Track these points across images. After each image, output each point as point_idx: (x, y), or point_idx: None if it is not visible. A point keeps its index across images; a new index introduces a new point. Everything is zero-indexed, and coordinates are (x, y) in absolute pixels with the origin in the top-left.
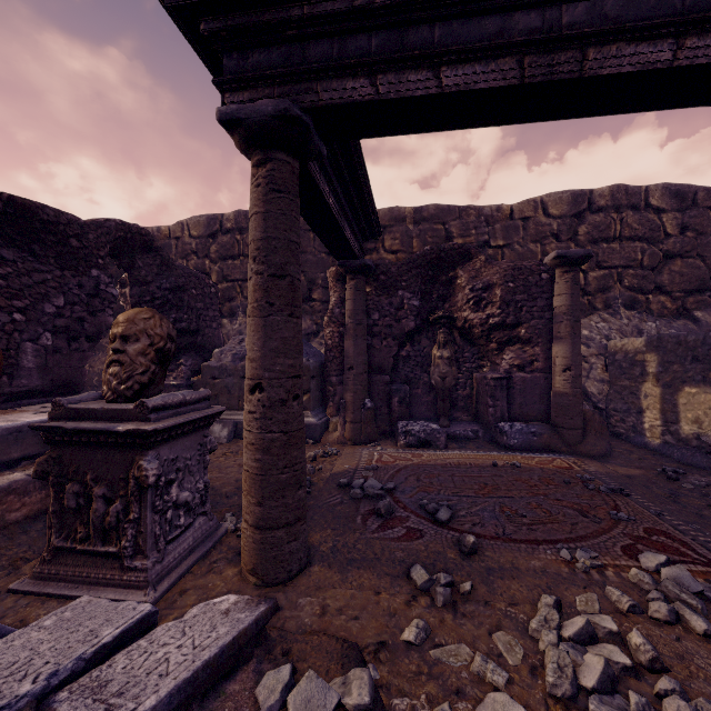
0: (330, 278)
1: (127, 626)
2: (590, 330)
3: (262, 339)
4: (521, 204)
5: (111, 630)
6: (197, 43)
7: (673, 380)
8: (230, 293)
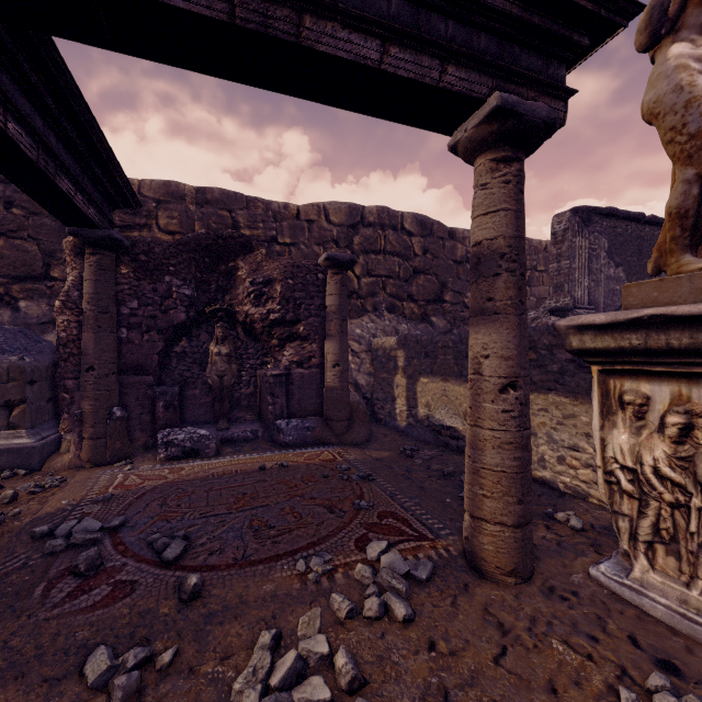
0: (66, 250)
1: None
2: (362, 329)
3: None
4: (307, 207)
5: None
6: None
7: (414, 372)
8: None
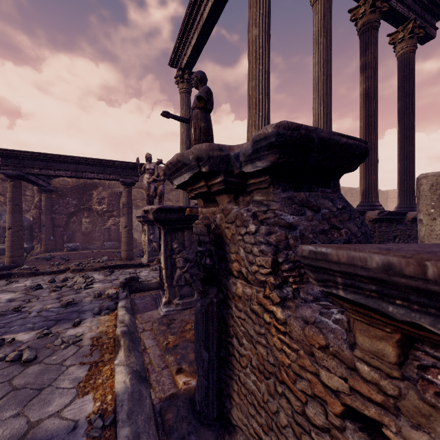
0: (35, 190)
1: None
2: None
3: (12, 218)
4: None
5: None
6: None
7: None
8: None
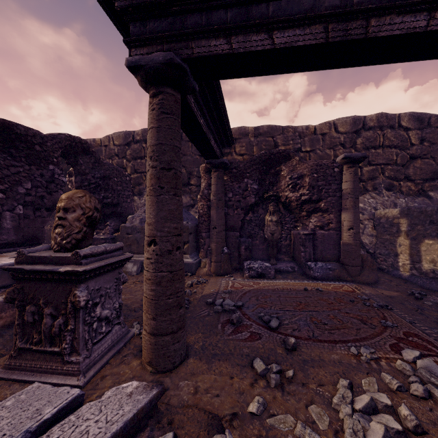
0: (201, 171)
1: (62, 405)
2: (364, 204)
3: (156, 210)
4: (321, 125)
5: (51, 409)
6: (113, 16)
7: (417, 235)
8: (139, 180)
